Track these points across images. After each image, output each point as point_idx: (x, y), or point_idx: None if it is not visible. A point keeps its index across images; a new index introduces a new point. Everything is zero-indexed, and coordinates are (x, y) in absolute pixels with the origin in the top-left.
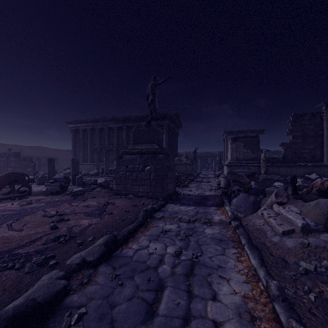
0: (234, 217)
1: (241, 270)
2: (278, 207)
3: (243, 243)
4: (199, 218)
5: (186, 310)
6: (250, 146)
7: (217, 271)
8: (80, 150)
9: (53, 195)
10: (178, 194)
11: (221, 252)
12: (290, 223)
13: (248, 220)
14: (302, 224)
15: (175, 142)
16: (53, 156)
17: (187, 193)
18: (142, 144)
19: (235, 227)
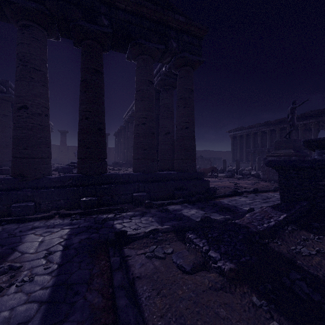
0: None
1: None
2: None
3: None
4: None
5: (274, 201)
6: None
7: None
8: (237, 152)
9: (228, 178)
10: None
11: None
12: None
13: None
14: None
15: None
16: (216, 156)
17: None
18: (281, 150)
19: None
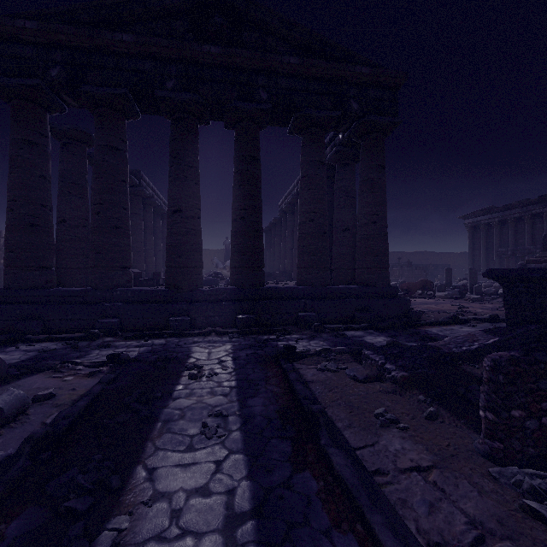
0: None
1: None
2: None
3: None
4: None
5: None
6: None
7: None
8: (481, 254)
9: (452, 299)
10: None
11: None
12: None
13: None
14: None
15: None
16: (440, 262)
17: None
18: None
19: None
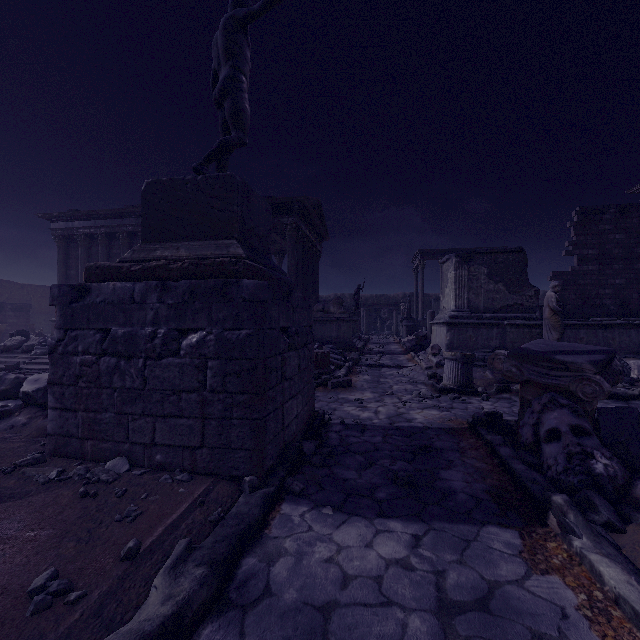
0: None
1: None
2: None
3: None
4: None
5: None
6: (505, 276)
7: None
8: None
9: None
10: (324, 424)
11: None
12: None
13: None
14: None
15: (313, 271)
16: (26, 301)
17: (353, 420)
18: (182, 240)
19: None
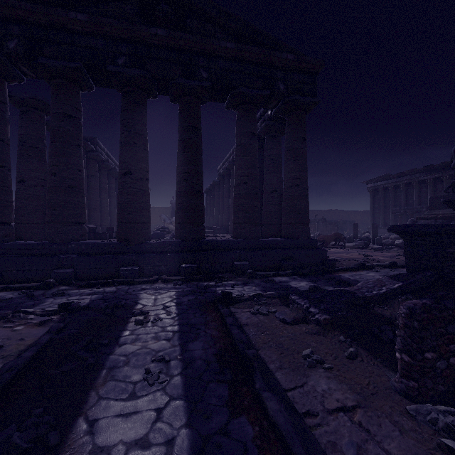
0: None
1: None
2: None
3: None
4: None
5: None
6: None
7: None
8: (380, 212)
9: (359, 248)
10: None
11: None
12: None
13: None
14: None
15: None
16: (347, 218)
17: None
18: (440, 209)
19: None
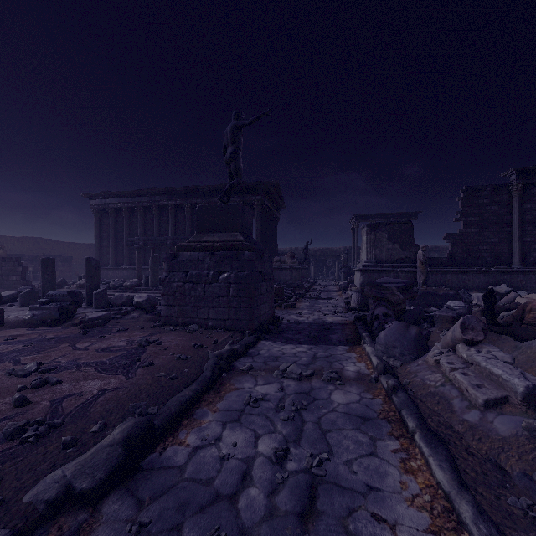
0: (386, 368)
1: (417, 496)
2: (467, 350)
3: (411, 428)
4: (318, 369)
5: None
6: (399, 239)
7: (365, 500)
8: (110, 244)
9: (45, 326)
10: (279, 321)
11: (368, 449)
12: (497, 384)
13: (410, 373)
14: (526, 388)
15: (273, 232)
16: (62, 254)
17: (294, 320)
18: (215, 232)
19: (389, 390)
